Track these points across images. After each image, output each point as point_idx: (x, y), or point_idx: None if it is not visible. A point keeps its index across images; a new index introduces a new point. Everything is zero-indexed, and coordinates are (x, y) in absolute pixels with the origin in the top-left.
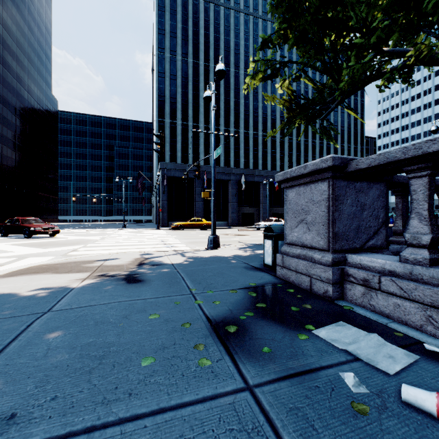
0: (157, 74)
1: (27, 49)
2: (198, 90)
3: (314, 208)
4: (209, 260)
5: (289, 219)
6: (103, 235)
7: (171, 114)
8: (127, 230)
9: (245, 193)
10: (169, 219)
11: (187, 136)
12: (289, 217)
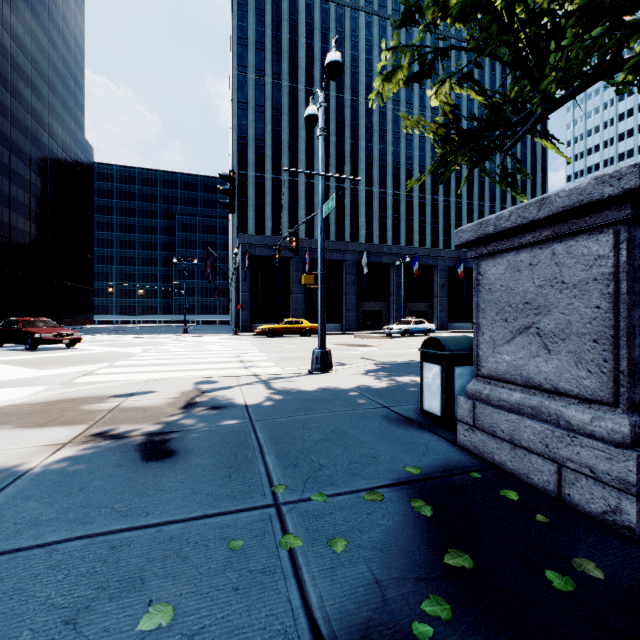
0: (236, 105)
1: (46, 71)
2: (297, 127)
3: (564, 300)
4: (315, 399)
5: (489, 325)
6: (150, 345)
7: (256, 163)
8: (189, 336)
9: (367, 281)
10: (253, 320)
11: (281, 196)
12: (489, 320)
